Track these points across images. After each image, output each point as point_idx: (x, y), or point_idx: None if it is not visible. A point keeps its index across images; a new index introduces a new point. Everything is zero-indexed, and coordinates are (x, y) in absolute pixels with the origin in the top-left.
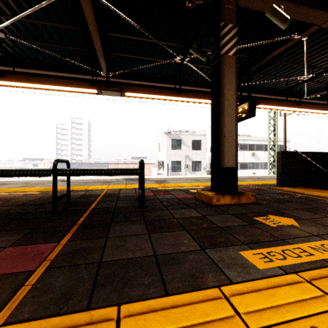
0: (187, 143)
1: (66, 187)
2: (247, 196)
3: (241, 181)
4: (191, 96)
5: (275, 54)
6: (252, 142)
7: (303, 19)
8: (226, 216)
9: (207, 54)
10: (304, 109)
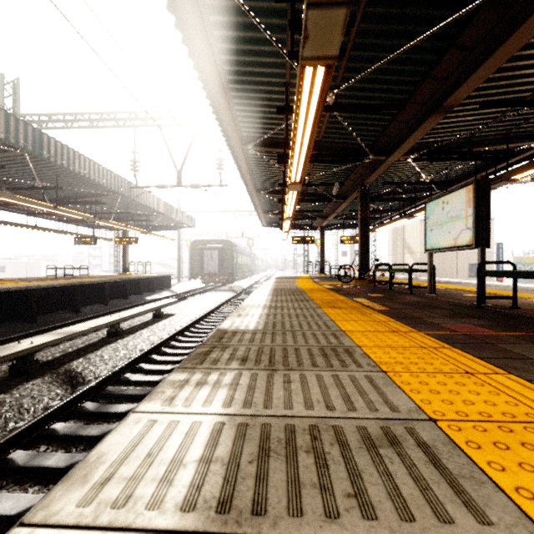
0: None
1: None
2: None
3: None
4: None
5: None
6: None
7: None
8: None
9: None
10: None
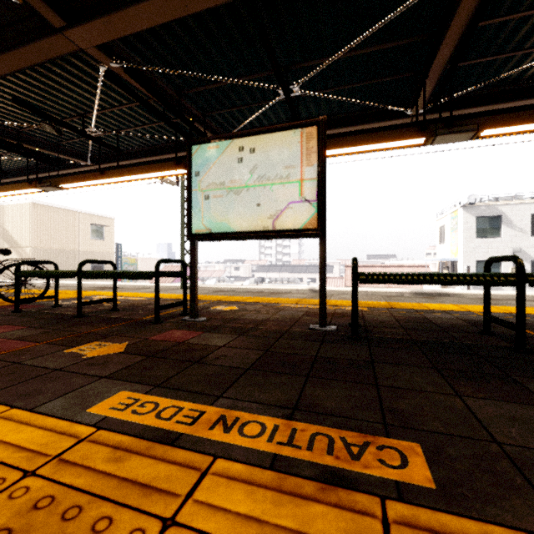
0: (517, 223)
1: (380, 302)
2: None
3: None
4: None
5: None
6: None
7: None
8: None
9: None
10: None
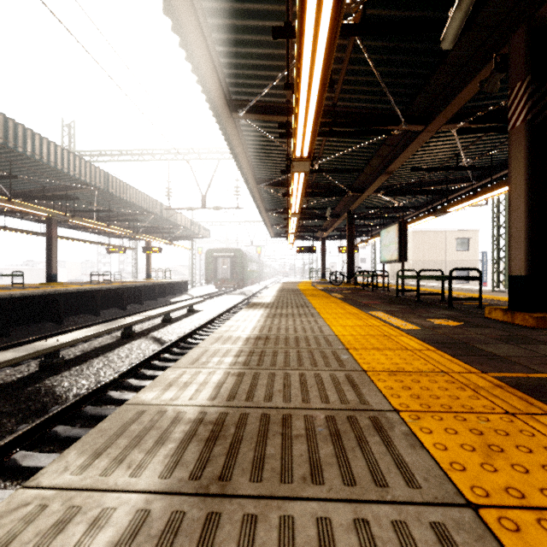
0: None
1: None
2: (522, 315)
3: None
4: None
5: None
6: None
7: None
8: (443, 316)
9: None
10: None
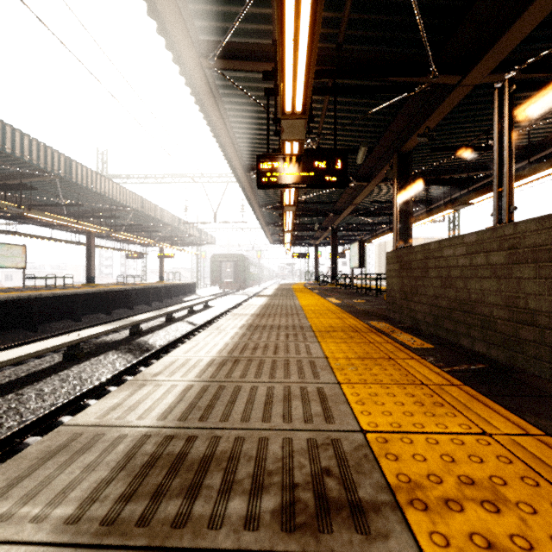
0: None
1: None
2: None
3: None
4: (524, 176)
5: None
6: None
7: (452, 106)
8: (363, 300)
9: None
10: None
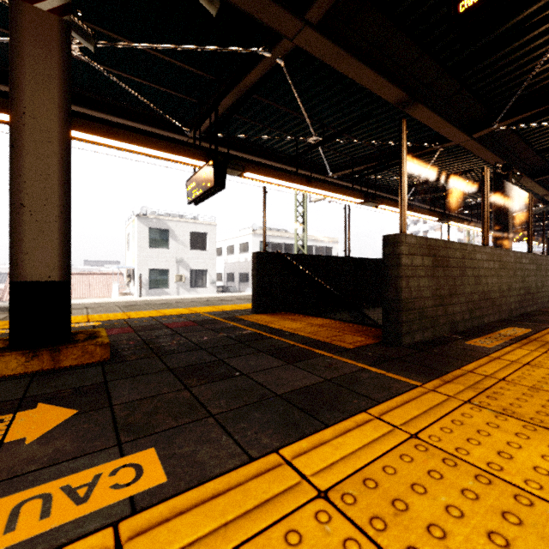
0: (181, 238)
1: None
2: (82, 347)
3: (216, 304)
4: (98, 132)
5: (251, 83)
6: (289, 240)
7: (258, 14)
8: None
9: (116, 44)
10: (318, 191)
